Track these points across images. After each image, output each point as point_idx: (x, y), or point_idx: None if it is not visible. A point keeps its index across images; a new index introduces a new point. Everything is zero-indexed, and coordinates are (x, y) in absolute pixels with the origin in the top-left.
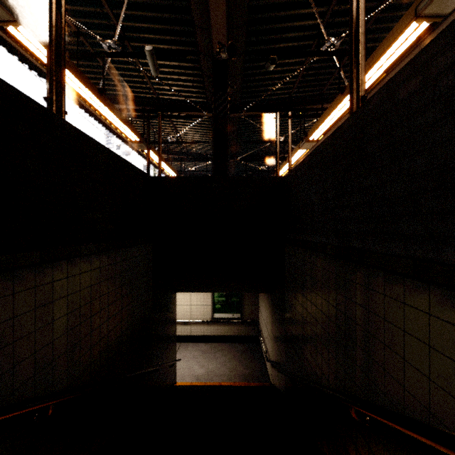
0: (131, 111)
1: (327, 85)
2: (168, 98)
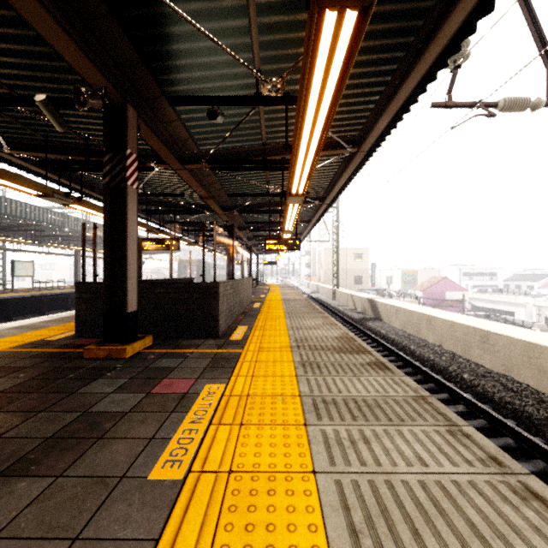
0: None
1: None
2: None
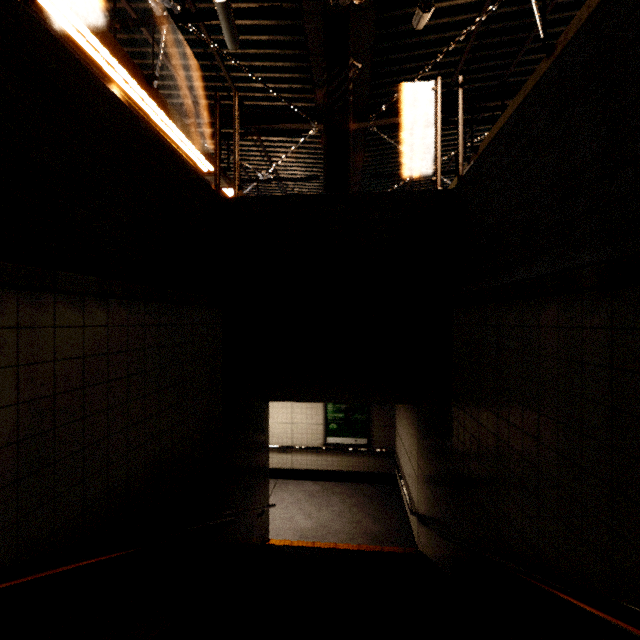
0: (202, 127)
1: (512, 65)
2: (257, 105)
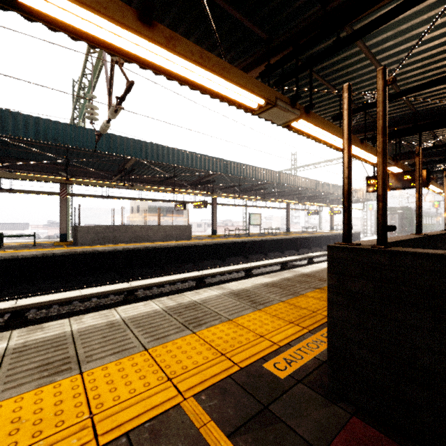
0: None
1: None
2: None
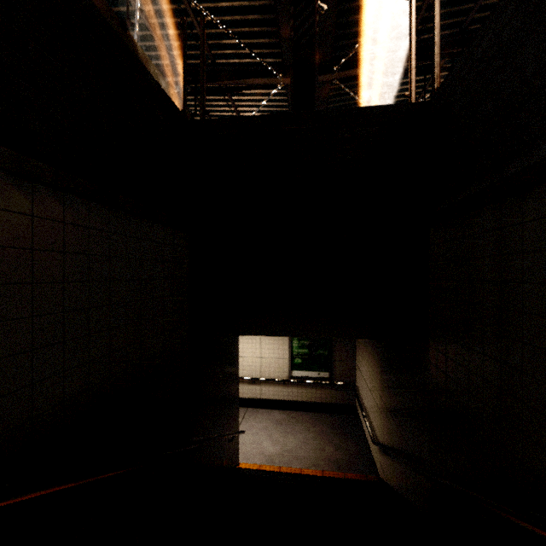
0: (179, 84)
1: (474, 9)
2: (228, 62)
